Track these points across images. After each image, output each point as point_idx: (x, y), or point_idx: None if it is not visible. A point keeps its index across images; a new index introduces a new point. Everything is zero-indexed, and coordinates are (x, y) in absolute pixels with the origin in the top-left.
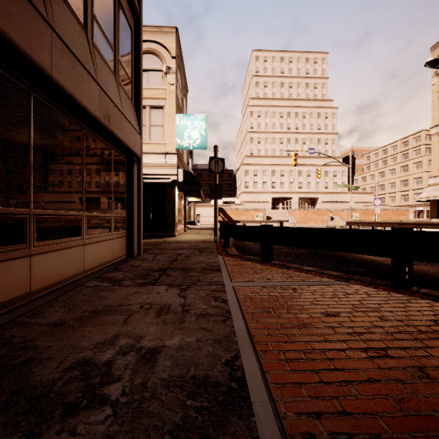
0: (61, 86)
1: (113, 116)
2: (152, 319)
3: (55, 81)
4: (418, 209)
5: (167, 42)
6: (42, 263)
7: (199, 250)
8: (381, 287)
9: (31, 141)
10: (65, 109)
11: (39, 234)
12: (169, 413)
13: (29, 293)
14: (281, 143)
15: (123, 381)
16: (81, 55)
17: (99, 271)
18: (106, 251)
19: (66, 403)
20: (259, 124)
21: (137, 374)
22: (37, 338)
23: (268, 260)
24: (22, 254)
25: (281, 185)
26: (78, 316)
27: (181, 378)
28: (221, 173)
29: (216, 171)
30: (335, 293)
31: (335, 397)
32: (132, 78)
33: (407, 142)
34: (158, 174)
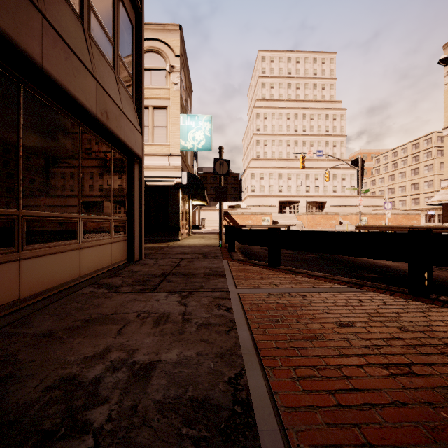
0: (53, 78)
1: (112, 113)
2: (149, 329)
3: (47, 72)
4: (429, 213)
5: (170, 40)
6: (32, 267)
7: (204, 254)
8: (398, 294)
9: (21, 137)
10: (59, 104)
11: (29, 237)
12: (160, 445)
13: (18, 300)
14: (288, 145)
15: (111, 404)
16: (76, 46)
17: (97, 276)
18: (105, 255)
19: (42, 431)
20: (266, 126)
21: (127, 395)
22: (20, 351)
23: (275, 265)
24: (10, 258)
25: (288, 189)
26: (68, 326)
27: (177, 400)
28: (227, 175)
29: (221, 173)
30: (348, 300)
31: (356, 425)
32: (133, 75)
33: (417, 144)
34: (161, 176)
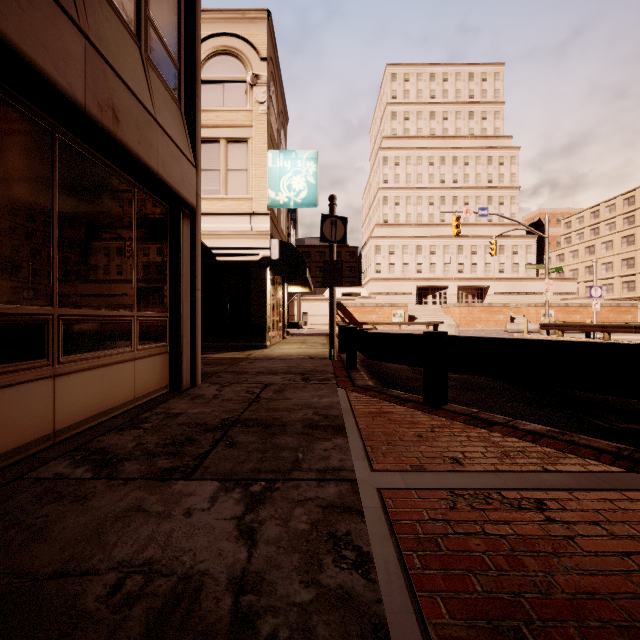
0: None
1: (127, 115)
2: None
3: None
4: None
5: (253, 34)
6: None
7: (304, 375)
8: None
9: None
10: None
11: None
12: None
13: None
14: (431, 203)
15: None
16: None
17: (96, 427)
18: (119, 384)
19: None
20: (397, 176)
21: None
22: None
23: (438, 403)
24: None
25: (431, 268)
26: None
27: None
28: (342, 243)
29: (333, 239)
30: None
31: None
32: (181, 64)
33: (632, 198)
34: (238, 248)
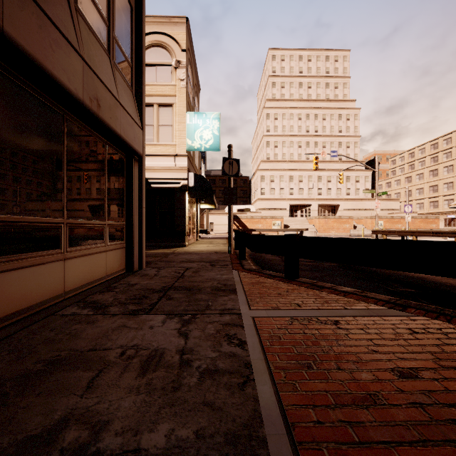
0: (20, 47)
1: (104, 102)
2: (132, 379)
3: (10, 38)
4: (449, 217)
5: (176, 33)
6: None
7: (211, 263)
8: None
9: None
10: (34, 84)
11: None
12: None
13: None
14: (299, 146)
15: None
16: (55, 15)
17: (86, 291)
18: (97, 266)
19: None
20: (276, 127)
21: None
22: None
23: (293, 277)
24: None
25: (299, 191)
26: (24, 371)
27: None
28: (236, 176)
29: (230, 174)
30: (396, 330)
31: None
32: (132, 63)
33: (436, 144)
34: (166, 178)
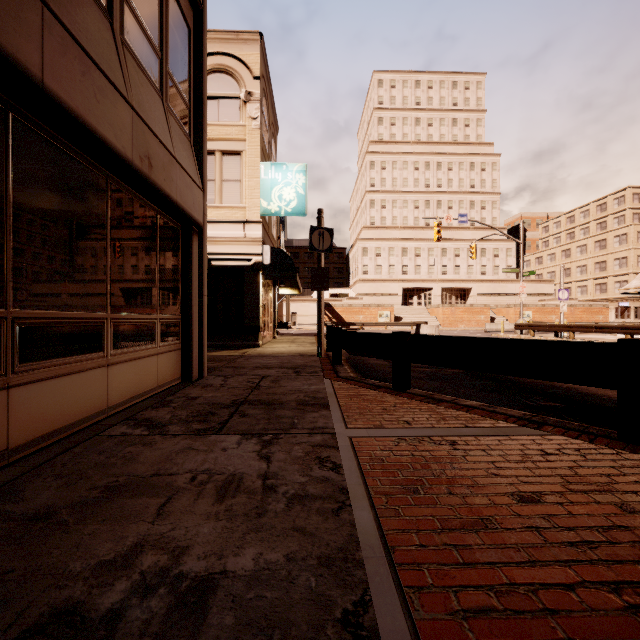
0: (61, 103)
1: (157, 160)
2: (209, 506)
3: (51, 92)
4: (622, 305)
5: (246, 54)
6: (30, 398)
7: (295, 369)
8: (601, 440)
9: (10, 194)
10: (73, 144)
11: (25, 351)
12: None
13: (6, 451)
14: (416, 207)
15: None
16: (100, 55)
17: (135, 406)
18: (147, 373)
19: None
20: (384, 180)
21: None
22: None
23: (404, 388)
24: None
25: (416, 270)
26: (80, 498)
27: None
28: (329, 252)
29: (320, 249)
30: (525, 451)
31: None
32: (191, 103)
33: (604, 205)
34: (233, 253)
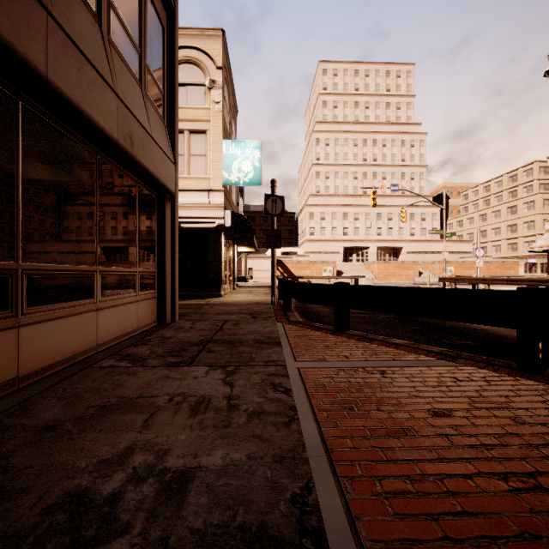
0: (61, 93)
1: (137, 139)
2: (184, 420)
3: (53, 85)
4: (530, 261)
5: (210, 48)
6: (35, 336)
7: (252, 314)
8: (503, 370)
9: (20, 168)
10: (70, 126)
11: (31, 297)
12: None
13: (17, 378)
14: (355, 178)
15: (132, 534)
16: (91, 53)
17: (119, 344)
18: (129, 317)
19: None
20: (327, 154)
21: (155, 521)
22: (14, 452)
23: (343, 329)
24: (6, 324)
25: (355, 231)
26: (80, 414)
27: (223, 528)
28: (281, 216)
29: (273, 213)
30: (441, 378)
31: None
32: (164, 91)
33: (515, 176)
34: (199, 217)
